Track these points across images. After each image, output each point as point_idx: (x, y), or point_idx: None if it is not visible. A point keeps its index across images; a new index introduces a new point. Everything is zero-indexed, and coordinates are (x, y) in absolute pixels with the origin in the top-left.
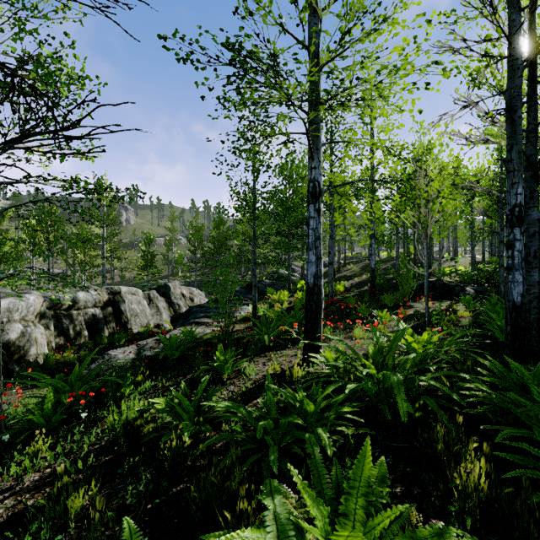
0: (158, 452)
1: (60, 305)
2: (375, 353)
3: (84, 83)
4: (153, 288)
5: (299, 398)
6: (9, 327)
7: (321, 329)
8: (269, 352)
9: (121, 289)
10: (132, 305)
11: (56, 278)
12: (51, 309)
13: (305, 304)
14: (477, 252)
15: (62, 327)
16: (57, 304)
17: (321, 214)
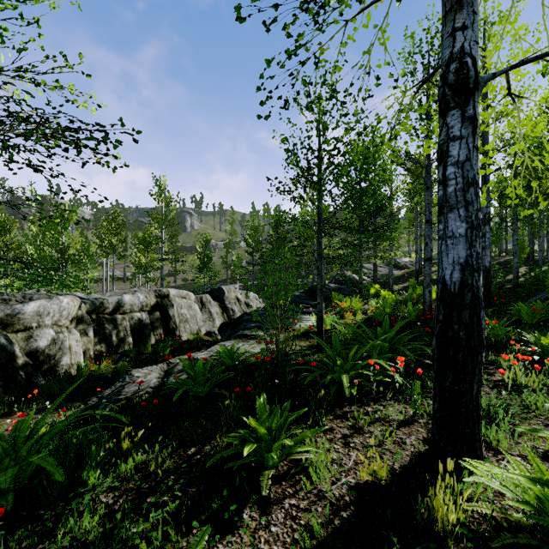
0: None
1: (103, 309)
2: None
3: None
4: (206, 292)
5: None
6: (39, 333)
7: (477, 385)
8: (350, 405)
9: (169, 292)
10: (181, 309)
11: (128, 280)
12: (93, 312)
13: (436, 327)
14: None
15: (104, 333)
16: (100, 307)
17: (476, 131)
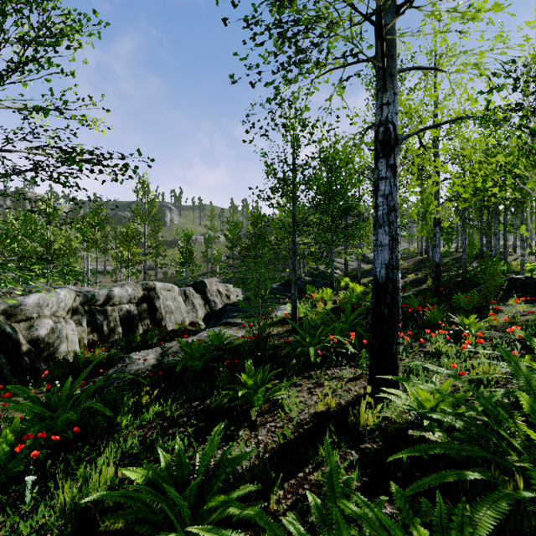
0: None
1: (94, 301)
2: None
3: (81, 23)
4: (189, 285)
5: None
6: (39, 323)
7: (397, 346)
8: (315, 370)
9: (155, 285)
10: (167, 301)
11: (108, 274)
12: (86, 304)
13: (371, 307)
14: None
15: (96, 323)
16: (92, 299)
17: (396, 173)
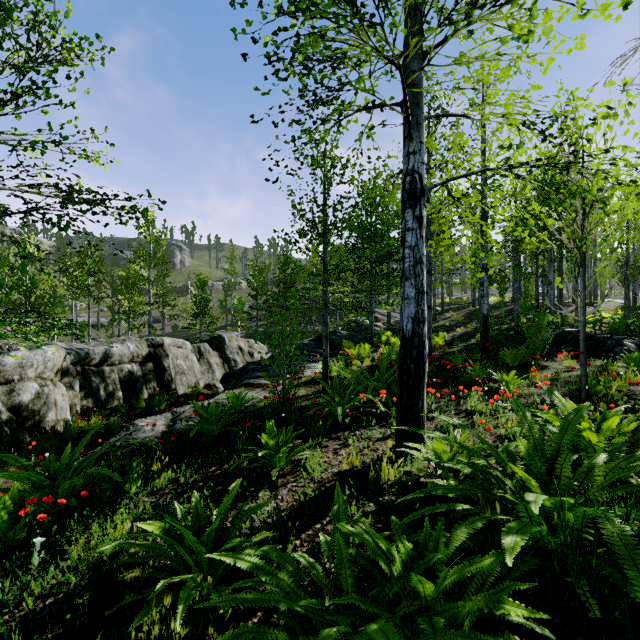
0: (136, 632)
1: (89, 360)
2: (532, 454)
3: (82, 48)
4: (204, 341)
5: (400, 558)
6: (21, 387)
7: (423, 402)
8: (344, 431)
9: (163, 341)
10: (177, 360)
11: (102, 328)
12: (78, 364)
13: (398, 362)
14: (617, 296)
15: (91, 387)
16: (85, 358)
17: (423, 224)
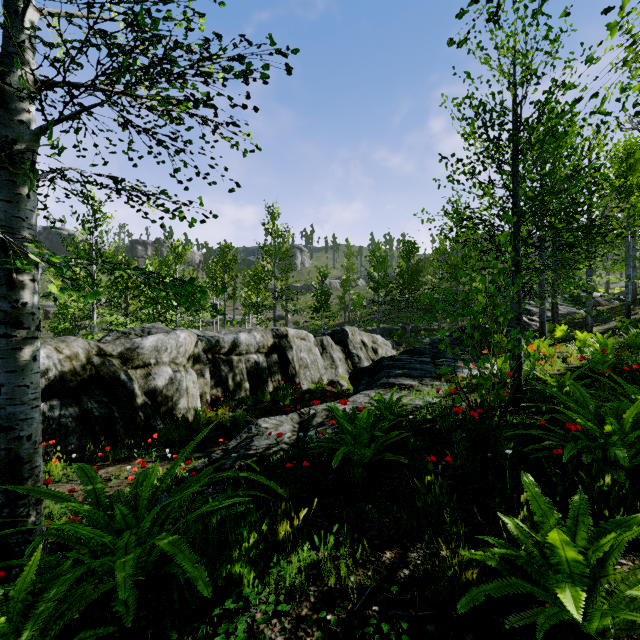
0: None
1: (219, 348)
2: None
3: None
4: (326, 334)
5: None
6: (157, 371)
7: None
8: None
9: (287, 332)
10: (300, 352)
11: (237, 324)
12: (209, 352)
13: None
14: None
15: (220, 376)
16: (216, 346)
17: None
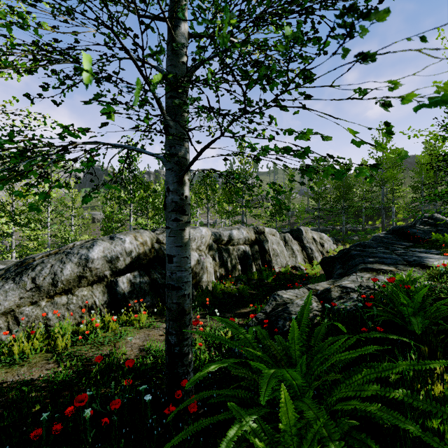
0: None
1: (221, 240)
2: None
3: None
4: (286, 232)
5: None
6: None
7: None
8: None
9: (264, 229)
10: (272, 245)
11: (210, 226)
12: (215, 243)
13: None
14: None
15: (223, 260)
16: (219, 238)
17: None
